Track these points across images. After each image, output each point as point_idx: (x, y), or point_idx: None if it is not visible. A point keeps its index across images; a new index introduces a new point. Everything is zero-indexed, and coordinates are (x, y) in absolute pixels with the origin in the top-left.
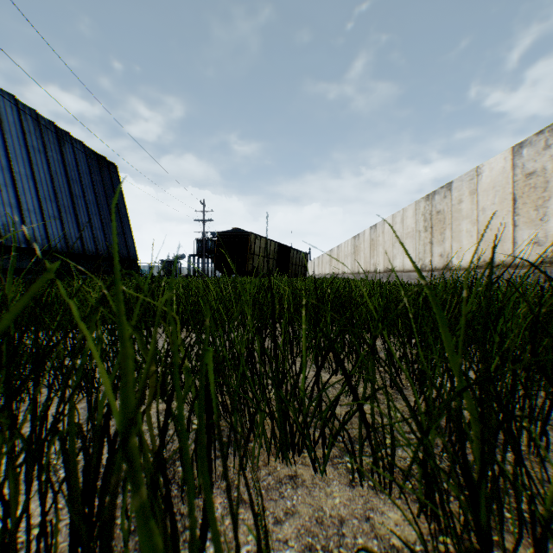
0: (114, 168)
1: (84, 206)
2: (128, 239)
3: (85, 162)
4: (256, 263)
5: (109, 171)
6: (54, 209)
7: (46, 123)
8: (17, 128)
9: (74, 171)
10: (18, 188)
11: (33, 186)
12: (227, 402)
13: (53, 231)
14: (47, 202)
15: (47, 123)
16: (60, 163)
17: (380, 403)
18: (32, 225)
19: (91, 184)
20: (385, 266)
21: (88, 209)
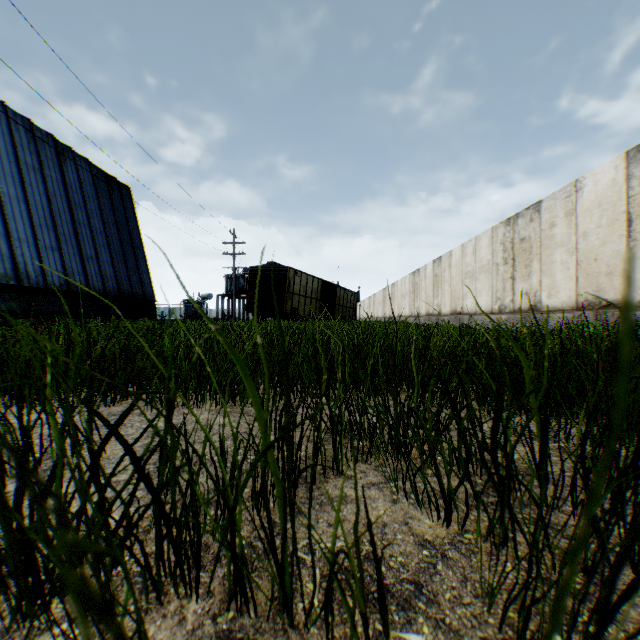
0: (127, 190)
1: (89, 236)
2: (143, 276)
3: (91, 183)
4: (295, 304)
5: (120, 194)
6: (52, 239)
7: (42, 135)
8: (6, 140)
9: (78, 194)
10: (6, 213)
11: (25, 210)
12: (204, 625)
13: (50, 265)
14: (43, 230)
15: (44, 136)
16: (59, 184)
17: (578, 629)
18: (24, 257)
19: (98, 209)
20: (453, 307)
21: (94, 239)
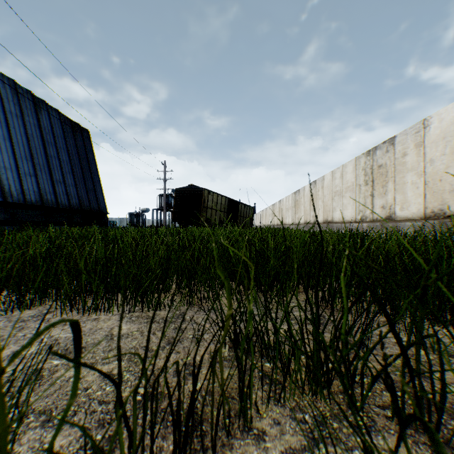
0: (87, 133)
1: (58, 166)
2: (98, 195)
3: (59, 127)
4: (209, 216)
5: (82, 136)
6: (30, 167)
7: (23, 91)
8: None
9: (50, 135)
10: None
11: (10, 146)
12: None
13: (28, 186)
14: (23, 161)
15: (24, 92)
16: (36, 127)
17: None
18: (8, 181)
19: (65, 146)
20: (325, 218)
21: (62, 168)
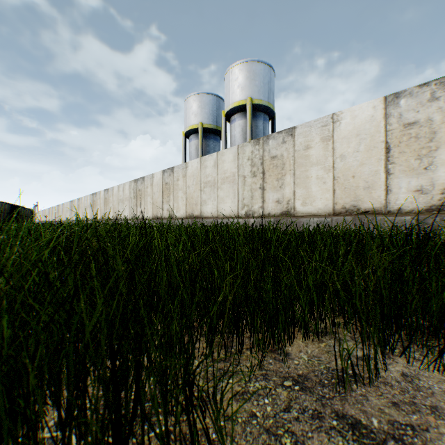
0: None
1: None
2: None
3: None
4: None
5: None
6: None
7: None
8: None
9: None
10: None
11: None
12: None
13: None
14: None
15: None
16: None
17: None
18: None
19: None
20: (65, 219)
21: None
